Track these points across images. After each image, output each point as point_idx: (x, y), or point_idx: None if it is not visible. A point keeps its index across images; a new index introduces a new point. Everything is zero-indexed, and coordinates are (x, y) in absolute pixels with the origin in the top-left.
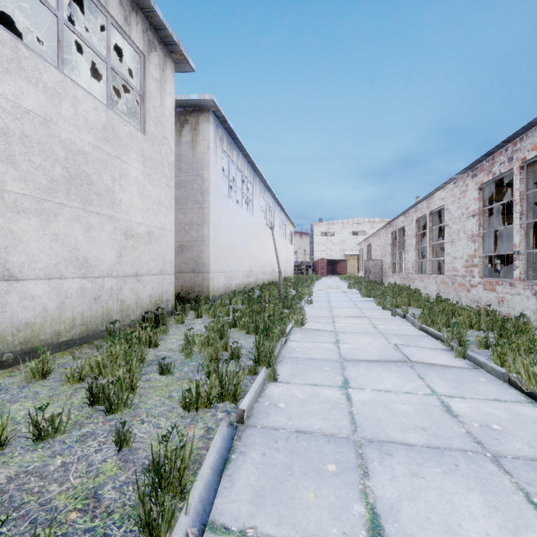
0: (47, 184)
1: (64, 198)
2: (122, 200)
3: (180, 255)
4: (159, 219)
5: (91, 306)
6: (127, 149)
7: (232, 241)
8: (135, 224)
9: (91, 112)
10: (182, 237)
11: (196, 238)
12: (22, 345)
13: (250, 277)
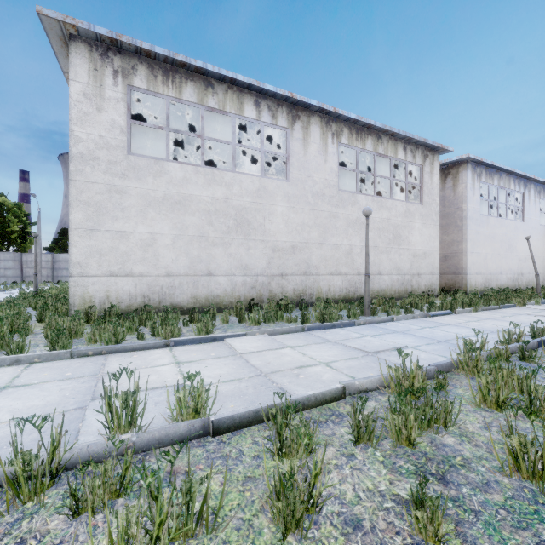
0: (388, 241)
1: (392, 245)
2: (412, 240)
3: (444, 262)
4: (429, 245)
5: (400, 286)
6: (414, 216)
7: (492, 249)
8: (417, 250)
9: (400, 208)
10: (446, 251)
11: (456, 251)
12: (382, 296)
13: (518, 279)
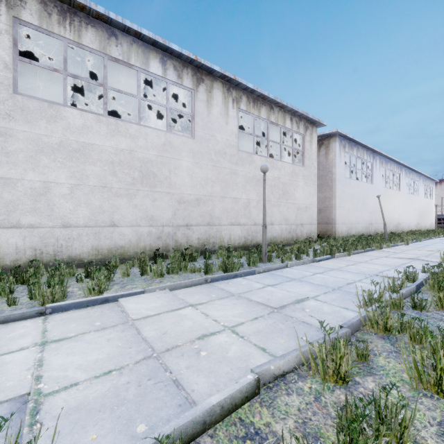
0: (278, 197)
1: (282, 200)
2: (297, 196)
3: (319, 215)
4: (309, 200)
5: (288, 234)
6: (298, 176)
7: (353, 204)
8: (301, 204)
9: (288, 169)
10: (320, 205)
11: (328, 205)
12: (274, 243)
13: (369, 227)
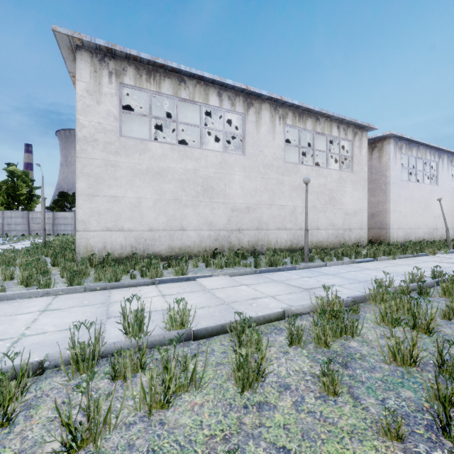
0: (324, 203)
1: (328, 206)
2: (344, 201)
3: (372, 219)
4: (358, 205)
5: (335, 239)
6: (346, 182)
7: (411, 208)
8: (349, 209)
9: (335, 176)
10: (373, 210)
11: (381, 210)
12: (320, 246)
13: (434, 233)
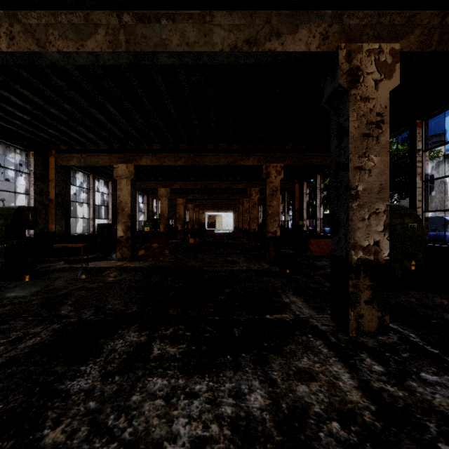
0: None
1: None
2: None
3: None
4: None
5: None
6: None
7: None
8: None
9: None
10: None
11: None
12: None
13: None
